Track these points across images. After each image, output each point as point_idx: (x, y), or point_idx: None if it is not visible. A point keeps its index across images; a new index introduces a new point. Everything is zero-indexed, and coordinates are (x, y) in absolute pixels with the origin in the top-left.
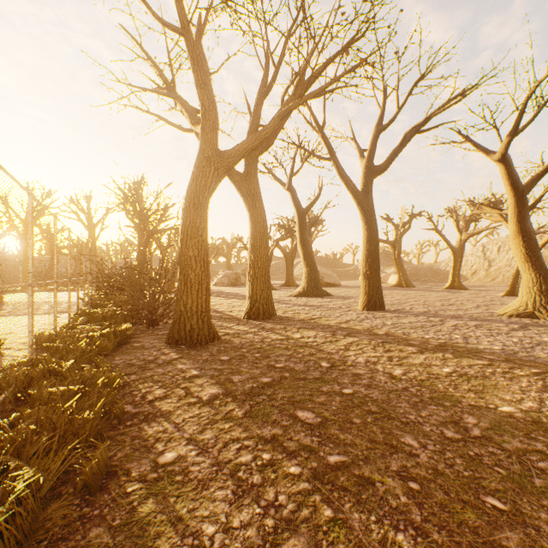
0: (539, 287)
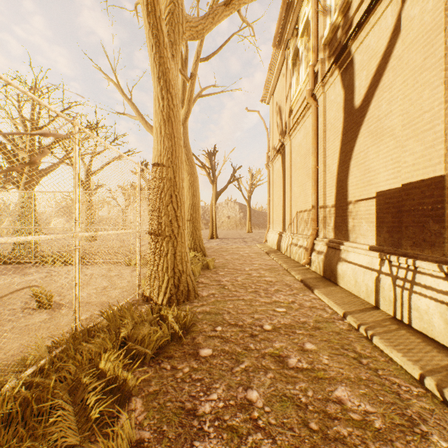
0: None
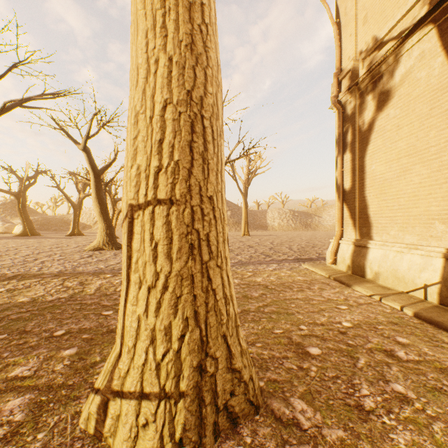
0: (107, 231)
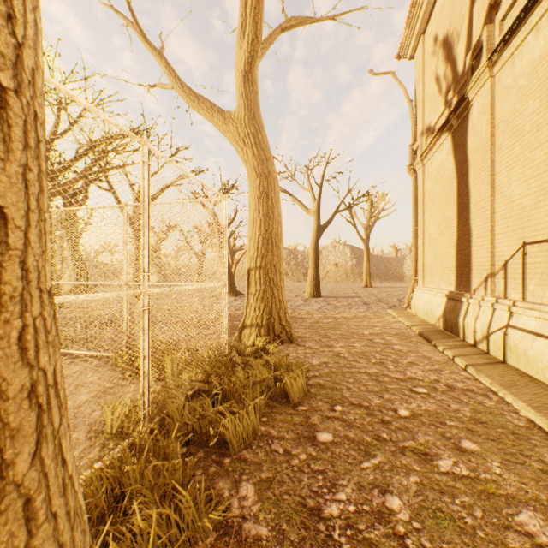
0: (229, 280)
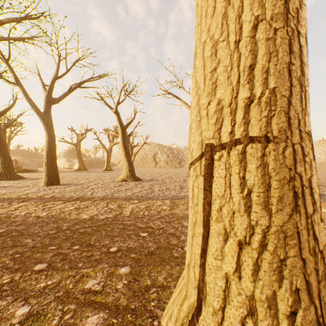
0: (129, 168)
